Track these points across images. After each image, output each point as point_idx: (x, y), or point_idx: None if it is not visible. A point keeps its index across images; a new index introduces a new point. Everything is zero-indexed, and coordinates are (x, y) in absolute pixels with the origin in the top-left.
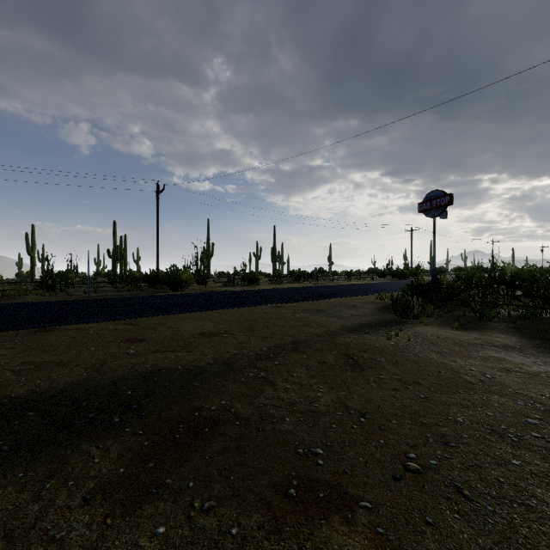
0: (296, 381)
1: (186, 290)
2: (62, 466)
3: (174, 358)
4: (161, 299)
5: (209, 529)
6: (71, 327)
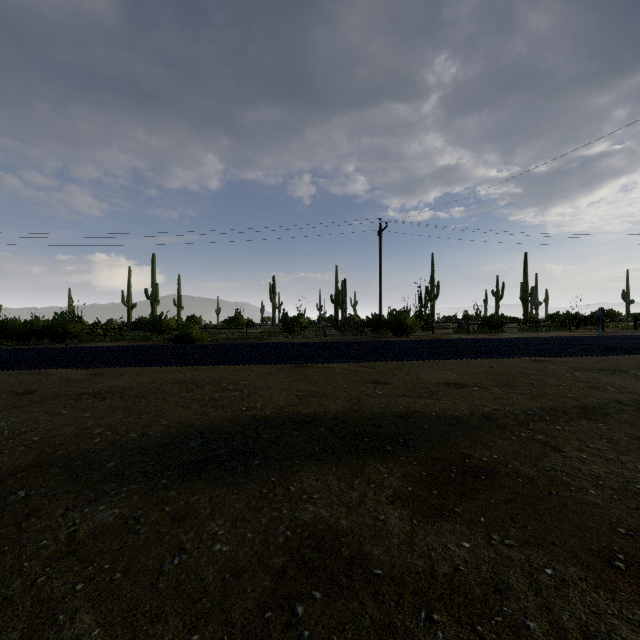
0: (594, 453)
1: (411, 336)
2: (360, 472)
3: (425, 404)
4: (388, 345)
5: (517, 560)
6: (320, 366)
